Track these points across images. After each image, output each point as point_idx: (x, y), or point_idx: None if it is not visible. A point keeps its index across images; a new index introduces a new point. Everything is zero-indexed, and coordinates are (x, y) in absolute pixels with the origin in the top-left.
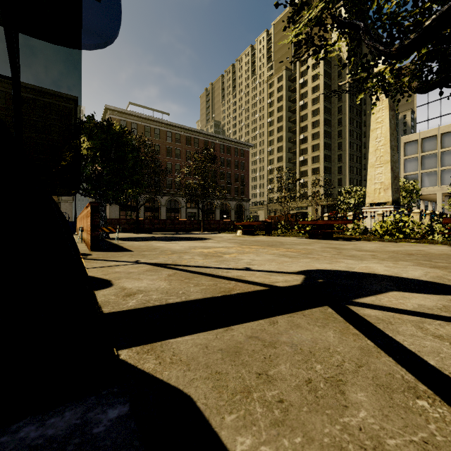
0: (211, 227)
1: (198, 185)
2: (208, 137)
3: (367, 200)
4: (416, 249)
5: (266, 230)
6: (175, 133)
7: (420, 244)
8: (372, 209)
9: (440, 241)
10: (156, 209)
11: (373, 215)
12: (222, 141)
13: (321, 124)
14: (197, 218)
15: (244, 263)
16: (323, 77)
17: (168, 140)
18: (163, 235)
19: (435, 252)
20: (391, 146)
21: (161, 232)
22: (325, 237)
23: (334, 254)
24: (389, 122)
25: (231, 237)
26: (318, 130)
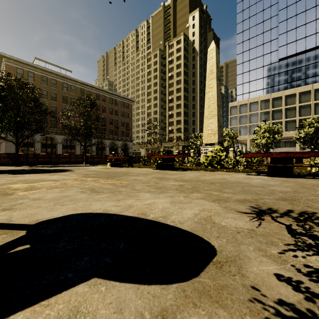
0: (94, 160)
1: (81, 126)
2: (99, 91)
3: (203, 141)
4: (221, 178)
5: (128, 162)
6: (71, 85)
7: (228, 173)
8: (206, 148)
9: (241, 170)
10: (53, 146)
11: (206, 152)
12: (111, 96)
13: (182, 90)
14: (90, 154)
15: (6, 206)
16: (183, 59)
17: (64, 90)
18: (38, 167)
19: (232, 180)
20: (218, 104)
21: (46, 165)
22: (168, 168)
23: (147, 186)
24: (216, 88)
25: (95, 169)
26: (180, 94)
